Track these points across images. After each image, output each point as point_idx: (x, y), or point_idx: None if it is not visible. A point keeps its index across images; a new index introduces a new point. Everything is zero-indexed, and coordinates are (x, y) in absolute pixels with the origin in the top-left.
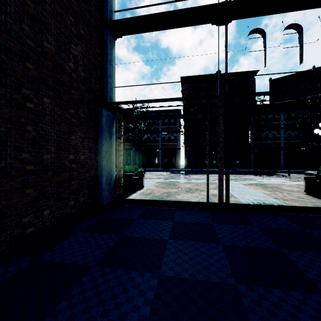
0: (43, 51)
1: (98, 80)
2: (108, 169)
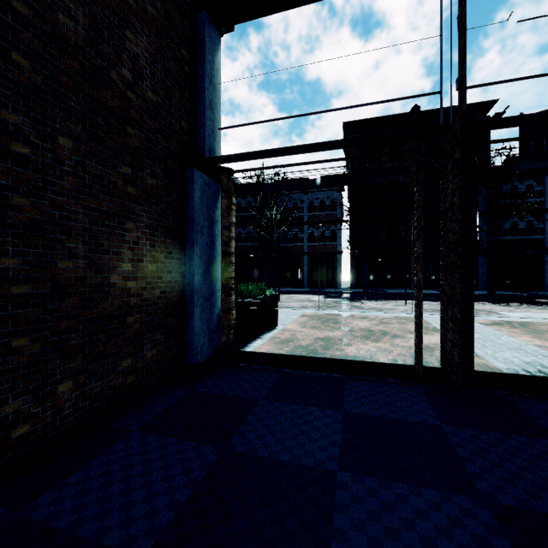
0: (56, 34)
1: (186, 113)
2: (205, 292)
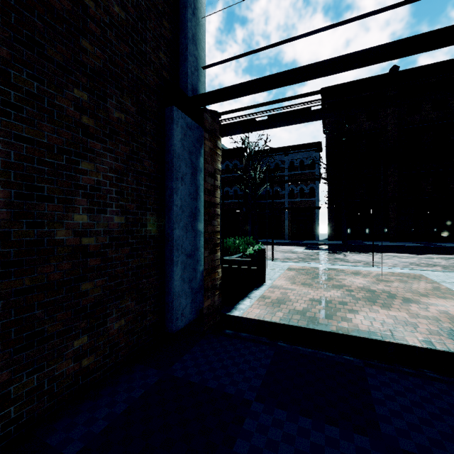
0: None
1: (165, 44)
2: (187, 248)
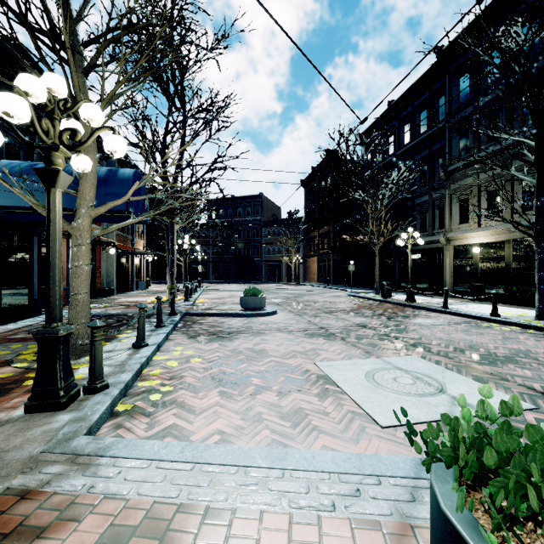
0: None
1: None
2: None
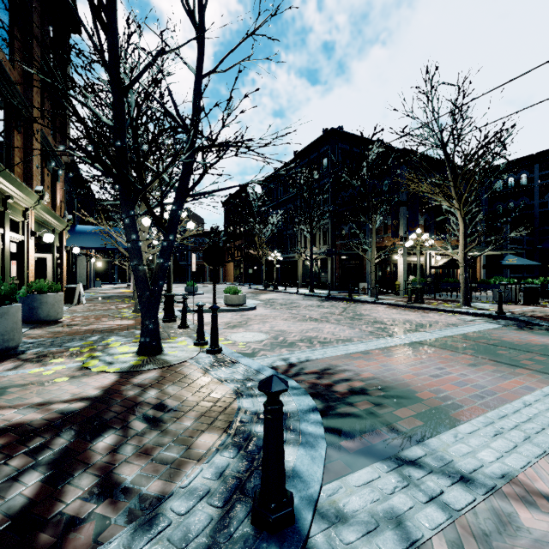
0: None
1: None
2: None
